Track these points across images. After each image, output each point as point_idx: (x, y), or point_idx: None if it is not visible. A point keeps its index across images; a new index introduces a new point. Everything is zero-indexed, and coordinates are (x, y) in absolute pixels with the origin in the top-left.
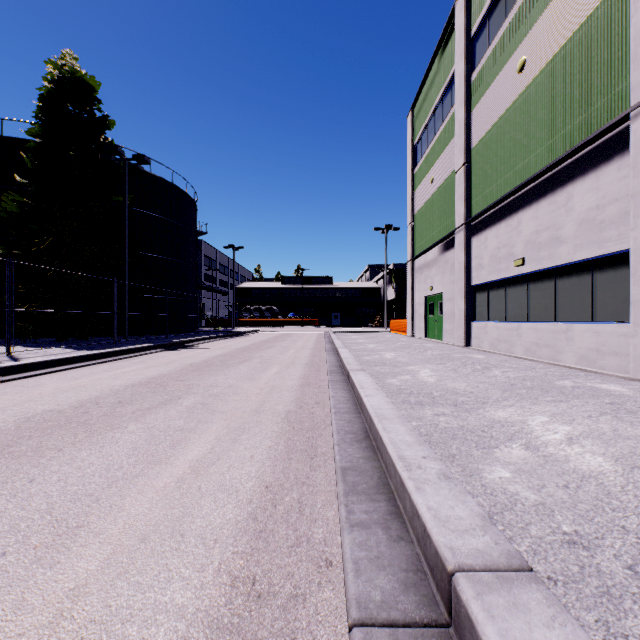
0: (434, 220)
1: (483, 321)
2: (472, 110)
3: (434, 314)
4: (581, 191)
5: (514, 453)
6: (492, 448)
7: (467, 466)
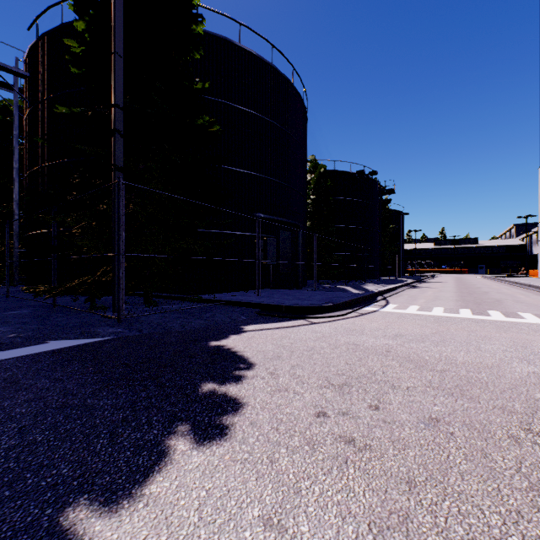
0: None
1: None
2: None
3: None
4: None
5: None
6: None
7: None
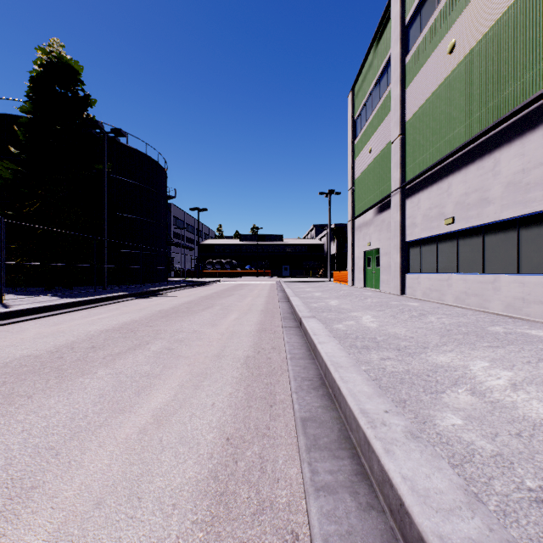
0: (372, 185)
1: (416, 273)
2: (406, 88)
3: (372, 266)
4: (507, 157)
5: (461, 398)
6: (439, 393)
7: (419, 412)
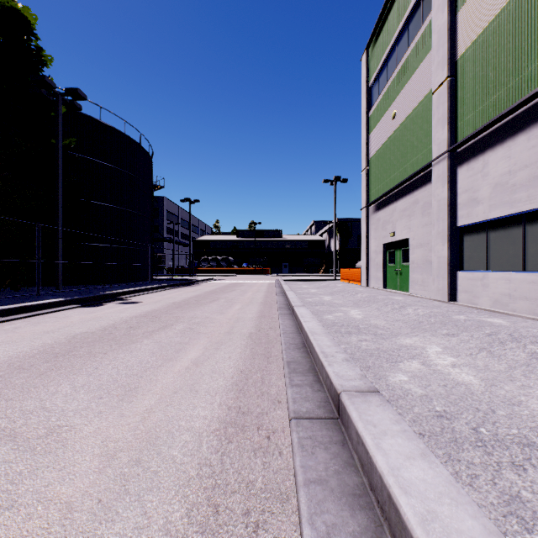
0: (397, 159)
1: (478, 270)
2: (459, 9)
3: (395, 262)
4: None
5: None
6: None
7: None
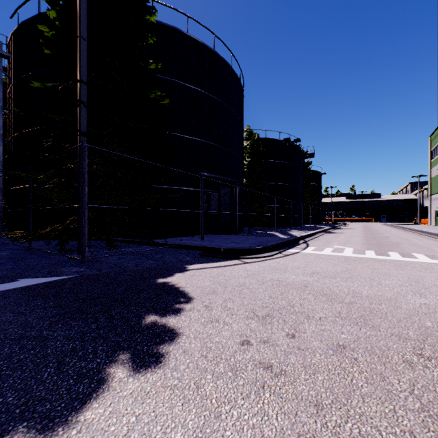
0: (437, 184)
1: None
2: None
3: None
4: None
5: None
6: None
7: None
